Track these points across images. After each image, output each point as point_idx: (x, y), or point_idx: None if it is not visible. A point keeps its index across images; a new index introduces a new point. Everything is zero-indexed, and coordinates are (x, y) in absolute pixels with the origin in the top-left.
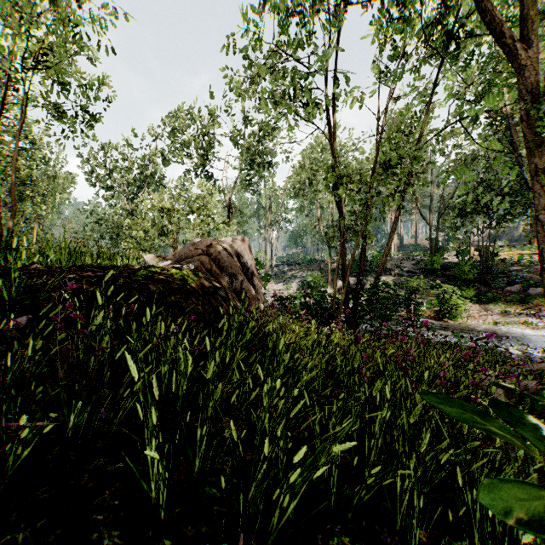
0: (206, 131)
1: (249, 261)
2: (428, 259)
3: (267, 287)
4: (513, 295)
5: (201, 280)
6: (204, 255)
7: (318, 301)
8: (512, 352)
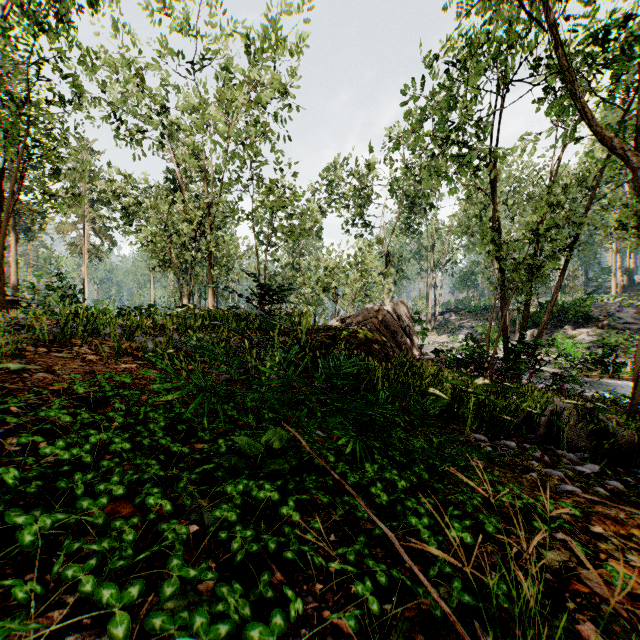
0: (364, 185)
1: (407, 320)
2: None
3: (429, 339)
4: None
5: (375, 336)
6: (374, 317)
7: (472, 355)
8: None
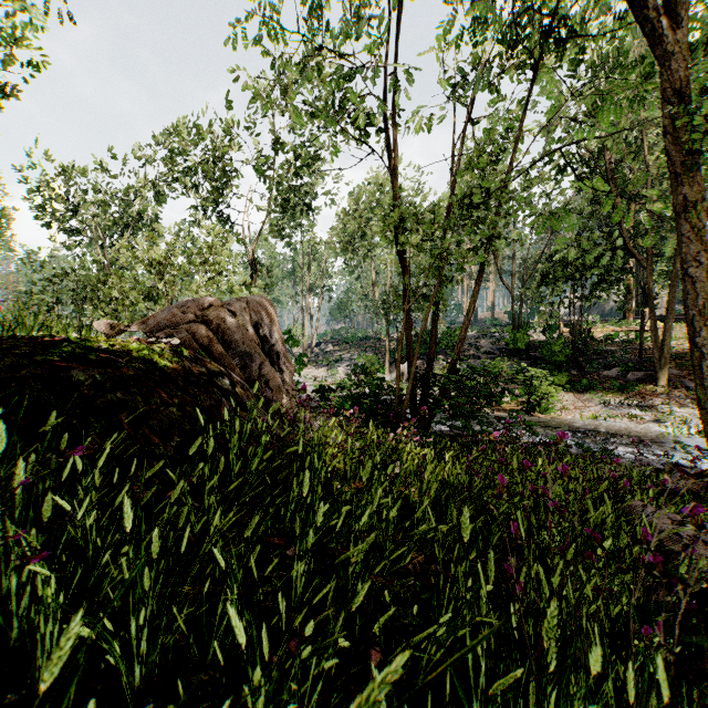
0: (218, 155)
1: (273, 335)
2: (511, 336)
3: (305, 373)
4: (612, 382)
5: (185, 362)
6: (199, 322)
7: (375, 393)
8: (623, 456)
